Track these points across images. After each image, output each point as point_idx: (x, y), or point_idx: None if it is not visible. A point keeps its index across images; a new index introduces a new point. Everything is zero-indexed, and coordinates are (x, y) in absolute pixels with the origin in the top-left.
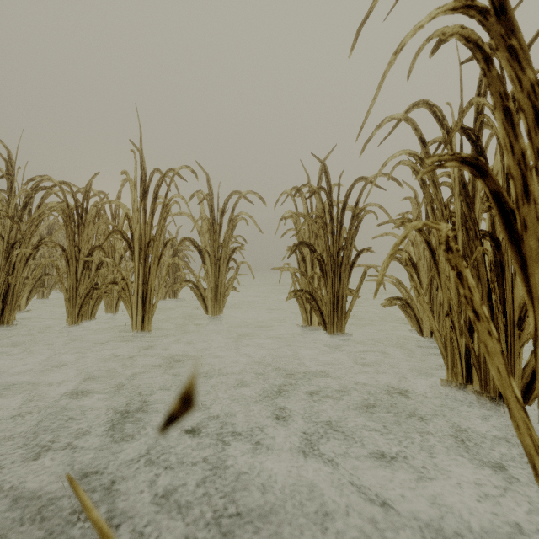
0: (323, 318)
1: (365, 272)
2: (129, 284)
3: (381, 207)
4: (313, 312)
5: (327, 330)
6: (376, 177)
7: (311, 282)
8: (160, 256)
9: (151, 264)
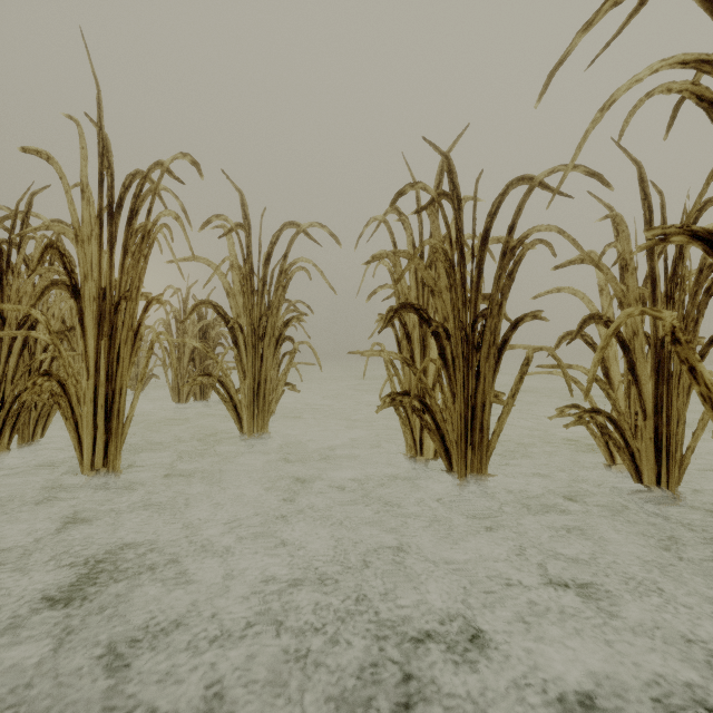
0: (446, 446)
1: (530, 359)
2: (68, 382)
3: (563, 231)
4: (425, 431)
5: (452, 469)
6: (584, 139)
7: (422, 378)
8: (137, 329)
9: (121, 343)
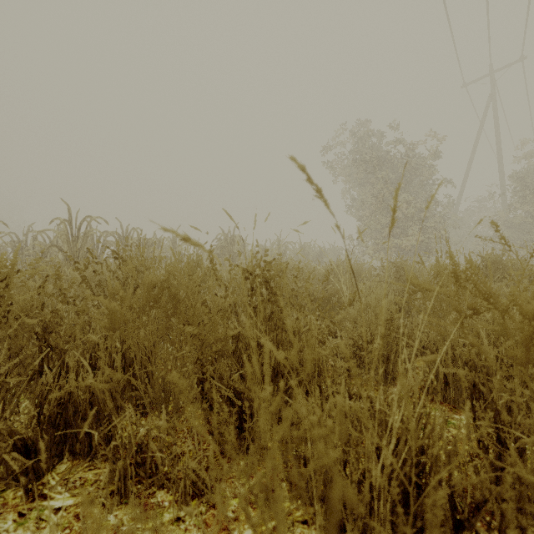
0: None
1: None
2: None
3: None
4: None
5: None
6: None
7: None
8: None
9: None
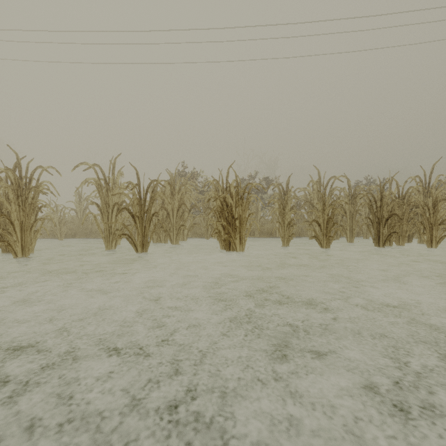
0: None
1: None
2: None
3: None
4: None
5: None
6: None
7: None
8: None
9: None
